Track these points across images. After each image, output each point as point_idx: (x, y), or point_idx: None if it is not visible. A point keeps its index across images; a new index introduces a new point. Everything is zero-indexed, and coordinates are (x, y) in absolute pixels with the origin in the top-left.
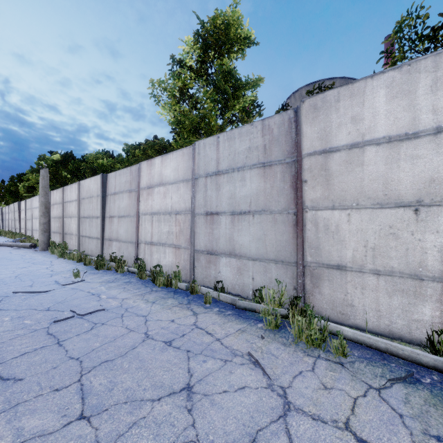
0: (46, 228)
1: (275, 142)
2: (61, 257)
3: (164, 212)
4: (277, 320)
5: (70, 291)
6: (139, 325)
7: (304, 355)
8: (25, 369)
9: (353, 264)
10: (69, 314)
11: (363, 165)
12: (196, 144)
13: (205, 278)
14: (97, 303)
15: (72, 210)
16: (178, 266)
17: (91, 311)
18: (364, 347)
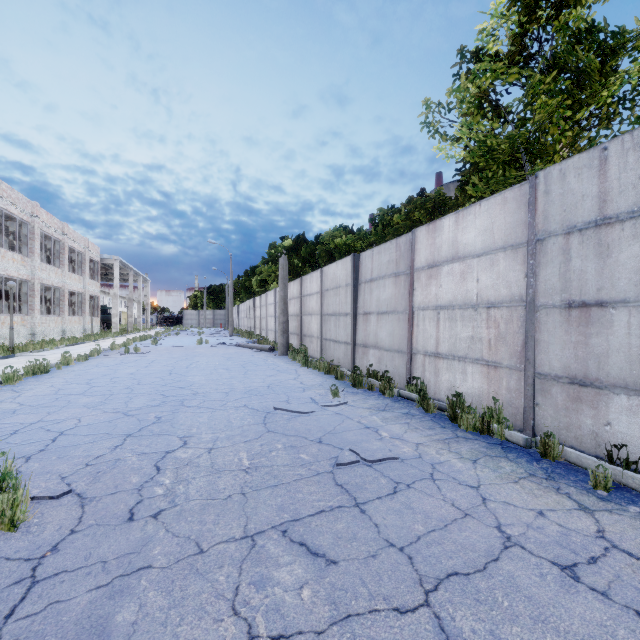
0: (284, 328)
1: None
2: (305, 366)
3: (462, 305)
4: None
5: (334, 416)
6: (475, 506)
7: None
8: (332, 542)
9: None
10: (352, 456)
11: None
12: (539, 176)
13: (564, 430)
14: (382, 444)
15: (312, 306)
16: (497, 399)
17: (379, 457)
18: None
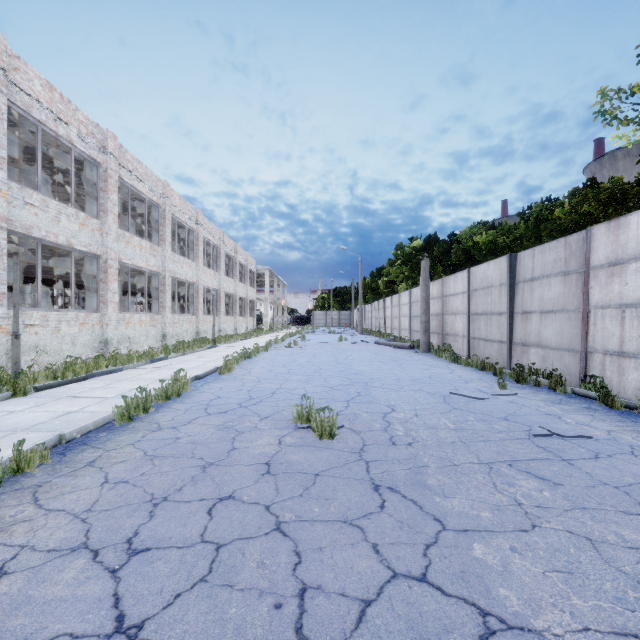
0: (426, 327)
1: None
2: (453, 363)
3: None
4: None
5: (509, 403)
6: None
7: None
8: (552, 475)
9: None
10: (544, 431)
11: None
12: None
13: None
14: (570, 427)
15: (456, 306)
16: None
17: (572, 434)
18: None
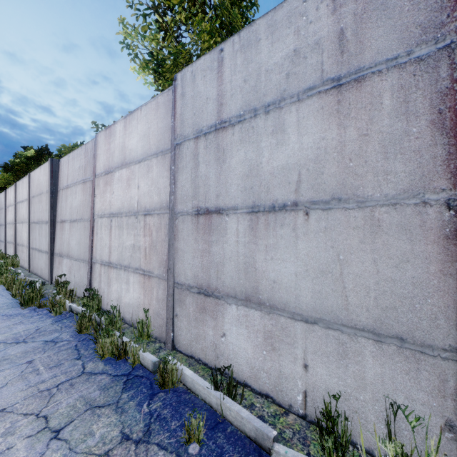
0: None
1: (376, 12)
2: None
3: (127, 212)
4: None
5: None
6: None
7: None
8: None
9: None
10: None
11: None
12: (177, 77)
13: (194, 341)
14: None
15: (23, 213)
16: (147, 311)
17: None
18: None
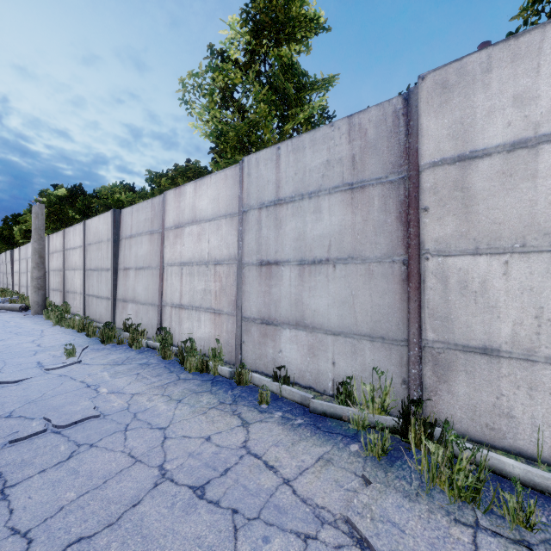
0: (40, 284)
1: (371, 149)
2: (58, 325)
3: (198, 262)
4: (384, 442)
5: (54, 379)
6: (151, 449)
7: (449, 521)
8: None
9: (513, 347)
10: (39, 426)
11: (535, 177)
12: (244, 160)
13: (258, 359)
14: (89, 403)
15: (75, 260)
16: (219, 341)
17: (76, 419)
18: (550, 500)
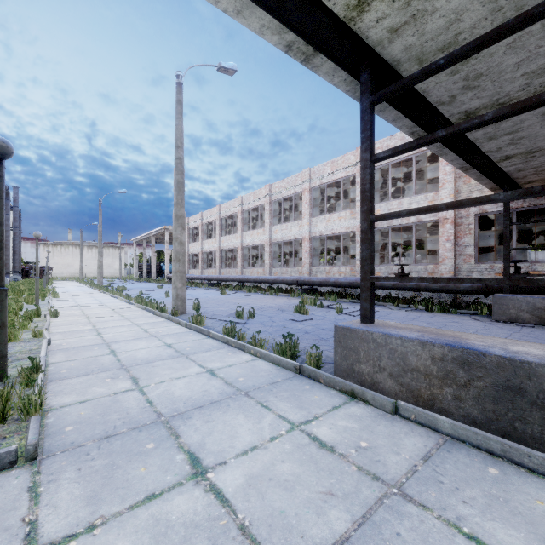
0: None
1: None
2: None
3: None
4: None
5: None
6: None
7: None
8: None
9: None
10: None
11: None
12: None
13: None
14: None
15: None
16: None
17: None
18: None
